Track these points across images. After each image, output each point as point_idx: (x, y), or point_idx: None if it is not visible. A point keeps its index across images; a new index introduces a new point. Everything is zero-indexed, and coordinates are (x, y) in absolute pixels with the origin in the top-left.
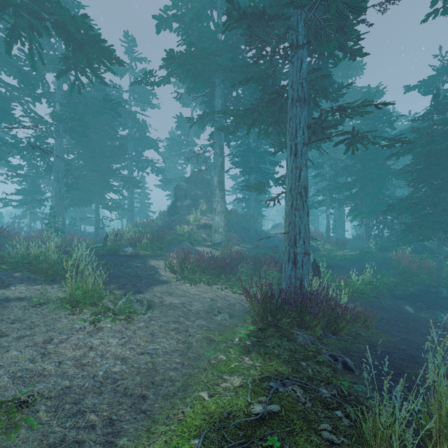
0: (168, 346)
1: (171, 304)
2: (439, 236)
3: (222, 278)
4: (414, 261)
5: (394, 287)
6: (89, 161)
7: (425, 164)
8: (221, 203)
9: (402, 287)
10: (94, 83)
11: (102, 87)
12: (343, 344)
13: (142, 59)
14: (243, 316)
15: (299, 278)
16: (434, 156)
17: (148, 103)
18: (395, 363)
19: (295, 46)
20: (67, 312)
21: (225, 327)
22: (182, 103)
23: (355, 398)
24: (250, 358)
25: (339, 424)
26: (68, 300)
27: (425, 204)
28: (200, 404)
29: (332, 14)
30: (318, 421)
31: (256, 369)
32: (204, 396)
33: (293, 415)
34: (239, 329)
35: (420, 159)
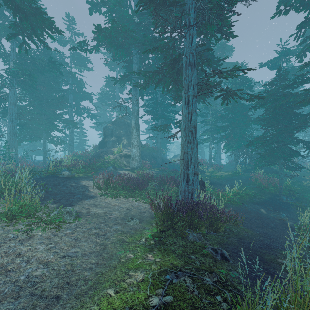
0: (87, 248)
1: (95, 213)
2: (281, 162)
3: (136, 193)
4: (265, 178)
5: (253, 196)
6: (38, 107)
7: (273, 114)
8: (137, 139)
9: (258, 196)
10: (42, 49)
11: (49, 52)
12: (221, 239)
13: (80, 34)
14: (150, 221)
15: (190, 192)
16: (278, 109)
17: (84, 66)
18: (257, 251)
19: (188, 26)
20: (5, 224)
21: (136, 230)
22: (110, 68)
23: (231, 284)
24: (153, 254)
25: (219, 308)
26: (4, 214)
27: (273, 140)
28: (106, 301)
29: (213, 5)
30: (203, 308)
31: (156, 264)
32: (111, 293)
33: (183, 304)
34: (146, 231)
35: (269, 111)
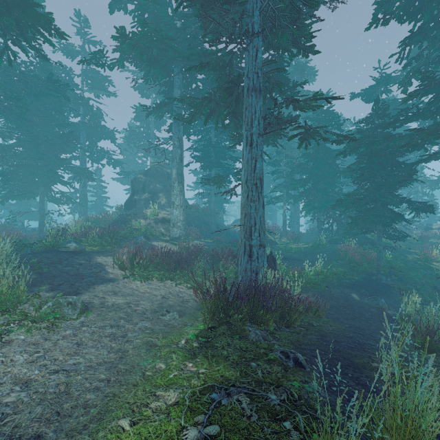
0: (95, 358)
1: (113, 305)
2: (379, 228)
3: (177, 274)
4: (358, 252)
5: (342, 276)
6: (31, 148)
7: (368, 163)
8: (180, 196)
9: (349, 276)
10: (38, 62)
11: (49, 67)
12: (295, 337)
13: (96, 43)
14: (195, 314)
15: (254, 271)
16: (375, 156)
17: (103, 90)
18: (345, 353)
19: (251, 34)
20: None
21: (172, 328)
22: (141, 93)
23: (306, 402)
24: (195, 363)
25: None
26: None
27: (368, 199)
28: (116, 438)
29: (286, 6)
30: None
31: (199, 377)
32: (124, 426)
33: (234, 437)
34: (187, 329)
35: (363, 158)
